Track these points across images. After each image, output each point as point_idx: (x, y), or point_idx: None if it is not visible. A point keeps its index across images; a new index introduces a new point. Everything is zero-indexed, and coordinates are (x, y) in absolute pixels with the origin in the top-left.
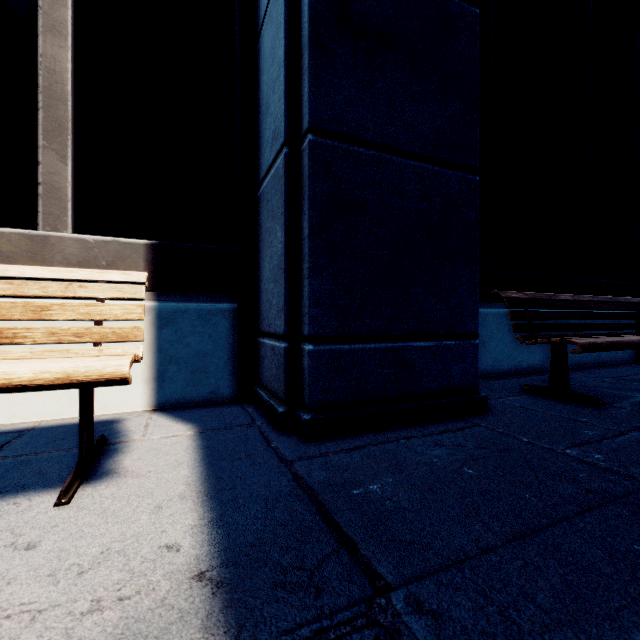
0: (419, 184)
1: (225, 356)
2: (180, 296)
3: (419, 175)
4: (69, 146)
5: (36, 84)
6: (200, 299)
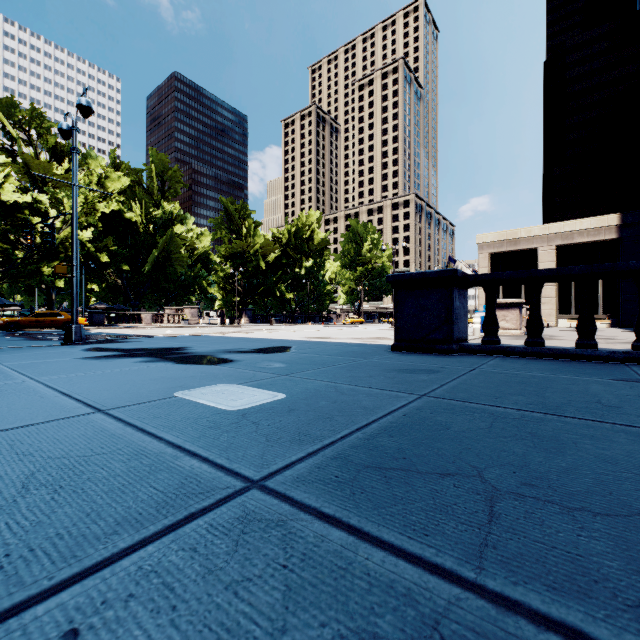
0: (634, 310)
1: (616, 324)
2: (611, 319)
3: (634, 310)
4: (601, 308)
5: (598, 304)
6: (613, 319)
